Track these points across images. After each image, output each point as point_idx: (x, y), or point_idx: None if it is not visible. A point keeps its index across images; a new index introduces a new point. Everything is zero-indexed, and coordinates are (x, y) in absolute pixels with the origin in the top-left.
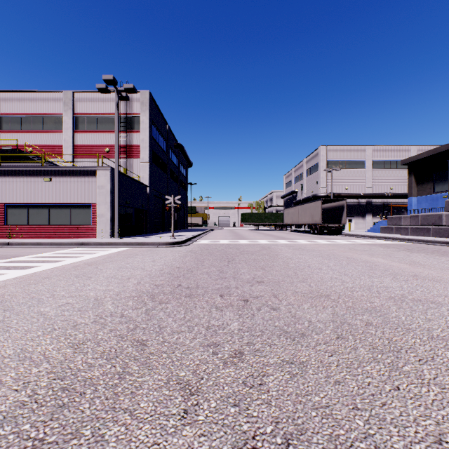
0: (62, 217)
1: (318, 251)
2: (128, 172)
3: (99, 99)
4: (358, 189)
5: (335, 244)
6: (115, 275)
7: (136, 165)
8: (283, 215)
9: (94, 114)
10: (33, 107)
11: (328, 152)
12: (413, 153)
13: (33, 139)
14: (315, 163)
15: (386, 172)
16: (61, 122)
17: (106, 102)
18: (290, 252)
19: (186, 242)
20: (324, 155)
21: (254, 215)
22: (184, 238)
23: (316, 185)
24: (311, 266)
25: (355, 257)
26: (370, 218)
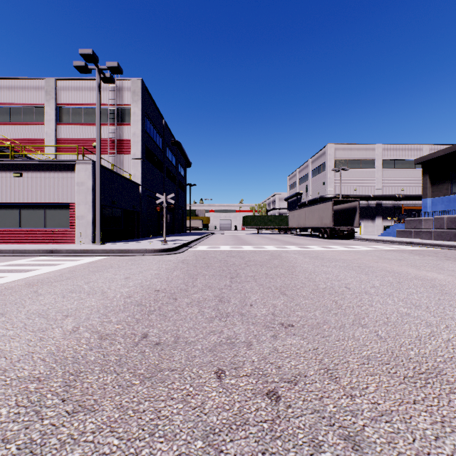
0: (35, 219)
1: (342, 261)
2: (117, 169)
3: (85, 88)
4: (368, 191)
5: (356, 251)
6: (49, 308)
7: (127, 162)
8: (287, 218)
9: (80, 104)
10: (11, 96)
11: (336, 151)
12: (425, 153)
13: (11, 133)
14: (321, 162)
15: (397, 173)
16: (43, 113)
17: (94, 91)
18: (309, 262)
19: (181, 248)
20: (331, 154)
21: (257, 217)
22: (177, 244)
23: (322, 186)
24: (350, 287)
25: (398, 271)
26: (379, 221)
